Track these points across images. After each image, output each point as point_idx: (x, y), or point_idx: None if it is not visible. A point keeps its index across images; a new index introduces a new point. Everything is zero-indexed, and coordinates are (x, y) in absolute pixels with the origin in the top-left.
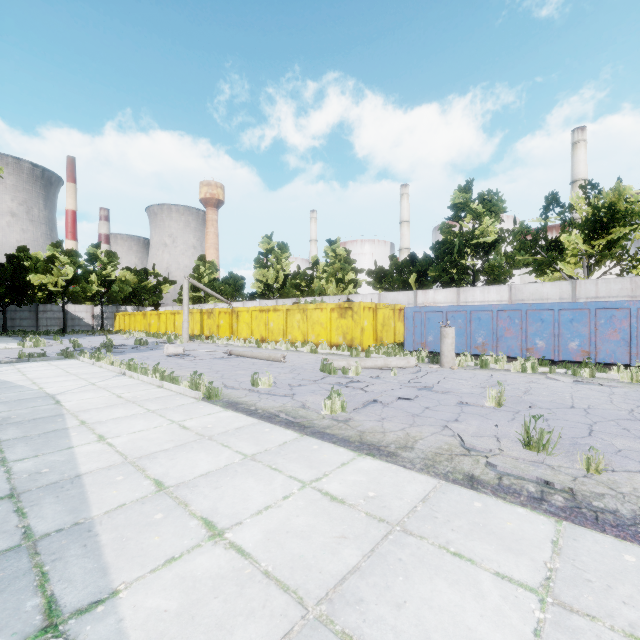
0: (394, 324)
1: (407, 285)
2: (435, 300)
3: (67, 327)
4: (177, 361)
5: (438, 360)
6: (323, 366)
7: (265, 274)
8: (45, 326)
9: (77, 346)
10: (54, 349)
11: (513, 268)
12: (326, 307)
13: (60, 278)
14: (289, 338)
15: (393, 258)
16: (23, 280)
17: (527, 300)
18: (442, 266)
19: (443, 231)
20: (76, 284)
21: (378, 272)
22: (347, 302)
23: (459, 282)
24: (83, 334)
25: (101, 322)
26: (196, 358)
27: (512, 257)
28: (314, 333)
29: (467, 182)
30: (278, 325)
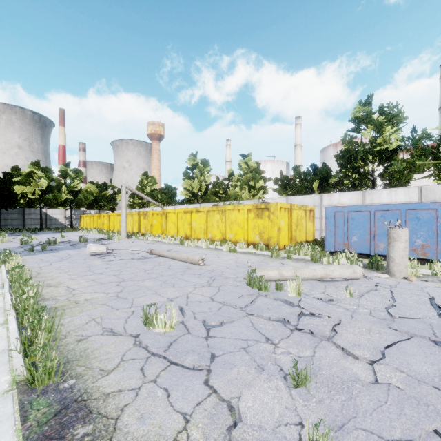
0: (306, 224)
1: (309, 191)
2: (340, 202)
3: (46, 225)
4: (93, 262)
5: (378, 266)
6: (250, 278)
7: (191, 184)
8: (30, 225)
9: (24, 243)
10: (5, 245)
11: (412, 173)
12: (243, 208)
13: (38, 189)
14: (209, 236)
15: (296, 169)
16: (8, 190)
17: (440, 200)
18: (346, 172)
19: (344, 142)
20: (50, 193)
21: (284, 180)
22: (264, 203)
23: (361, 186)
24: (54, 231)
25: (70, 222)
26: (114, 258)
27: (412, 162)
28: (232, 232)
29: (368, 97)
30: (200, 224)
